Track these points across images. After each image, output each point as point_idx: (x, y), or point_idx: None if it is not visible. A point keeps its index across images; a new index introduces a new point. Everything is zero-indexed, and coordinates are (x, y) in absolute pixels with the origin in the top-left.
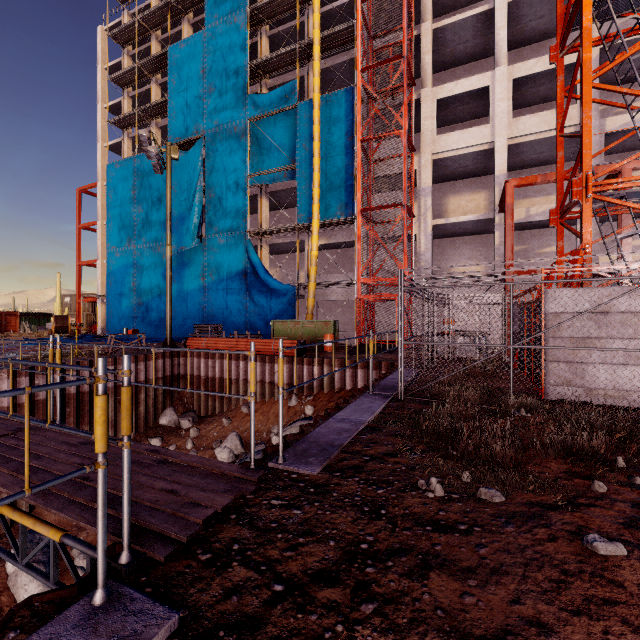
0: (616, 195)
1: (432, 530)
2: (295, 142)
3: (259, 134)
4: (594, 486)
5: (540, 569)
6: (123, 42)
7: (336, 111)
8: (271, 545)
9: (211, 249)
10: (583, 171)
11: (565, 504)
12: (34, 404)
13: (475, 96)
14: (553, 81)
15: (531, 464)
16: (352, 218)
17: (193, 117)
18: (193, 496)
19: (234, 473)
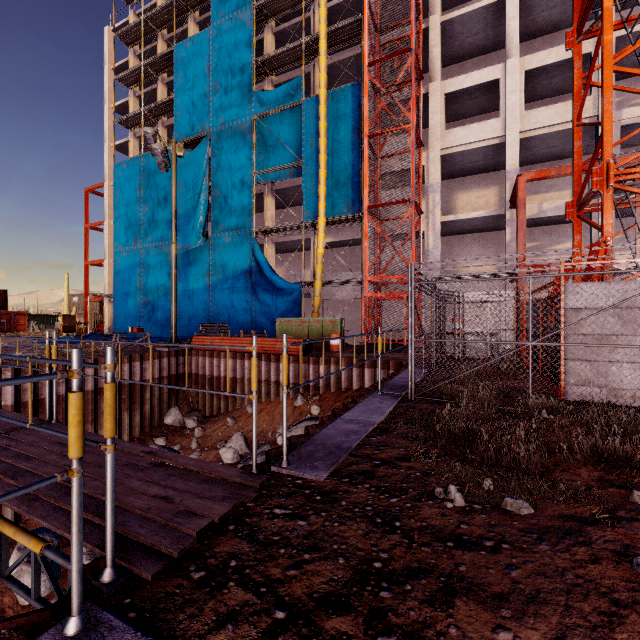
0: (639, 185)
1: (454, 547)
2: (301, 139)
3: (265, 131)
4: (633, 497)
5: (585, 598)
6: (130, 42)
7: (342, 107)
8: (272, 562)
9: (217, 248)
10: (604, 160)
11: (603, 518)
12: (38, 403)
13: (485, 89)
14: (566, 73)
15: (558, 471)
16: (359, 215)
17: (199, 115)
18: (188, 504)
19: (234, 478)
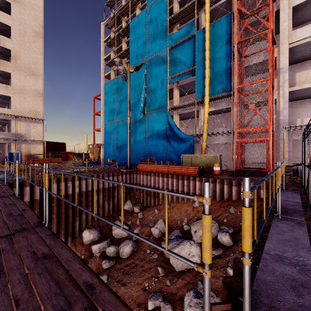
0: None
1: None
2: (194, 55)
3: (173, 55)
4: None
5: None
6: (111, 26)
7: (219, 30)
8: None
9: (149, 119)
10: None
11: None
12: (67, 196)
13: None
14: None
15: None
16: (230, 93)
17: (140, 53)
18: None
19: None
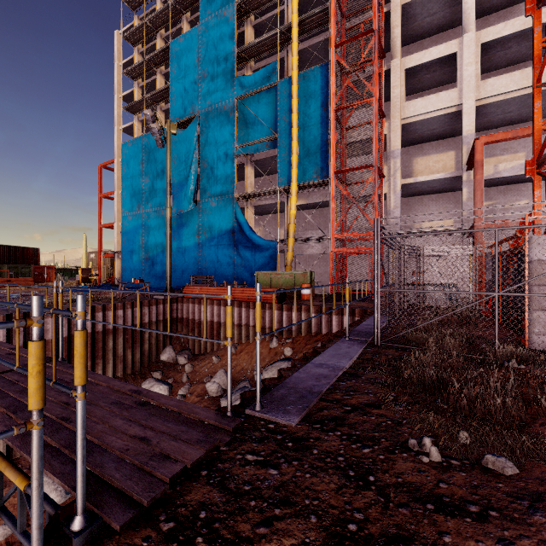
0: None
1: (435, 510)
2: (276, 115)
3: (245, 110)
4: None
5: None
6: (134, 42)
7: (312, 85)
8: (242, 516)
9: (204, 211)
10: None
11: None
12: (58, 341)
13: (442, 63)
14: (521, 43)
15: (537, 424)
16: (327, 180)
17: (190, 100)
18: (164, 446)
19: (209, 420)
